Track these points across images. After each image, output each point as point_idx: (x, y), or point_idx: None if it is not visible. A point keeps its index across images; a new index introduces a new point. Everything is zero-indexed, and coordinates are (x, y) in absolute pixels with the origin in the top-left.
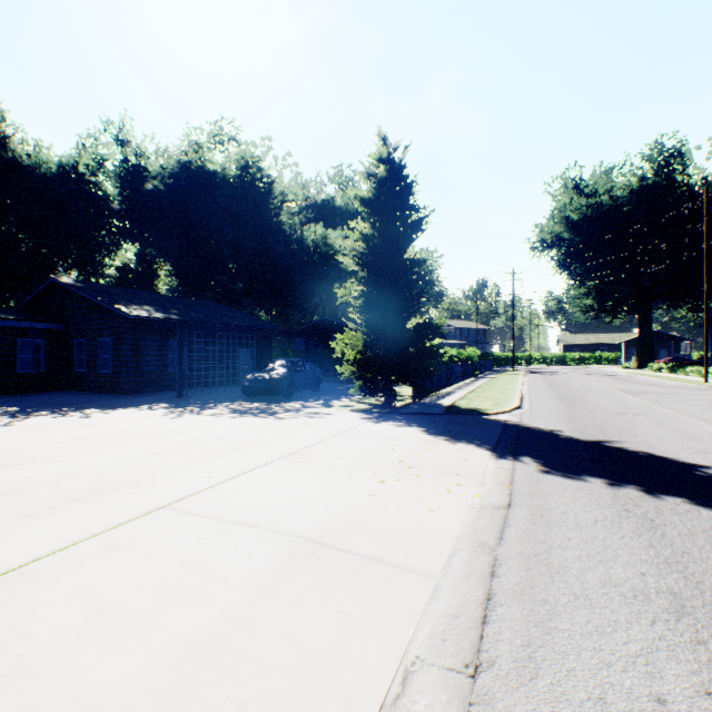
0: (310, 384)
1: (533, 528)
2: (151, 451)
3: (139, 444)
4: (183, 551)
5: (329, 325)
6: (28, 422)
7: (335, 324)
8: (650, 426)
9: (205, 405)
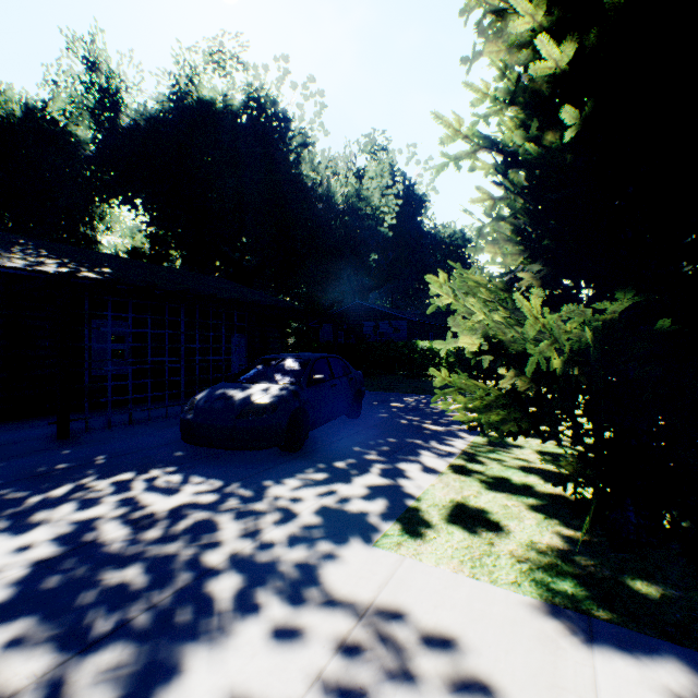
0: (343, 406)
1: None
2: None
3: None
4: None
5: (362, 311)
6: None
7: (369, 309)
8: None
9: (36, 492)
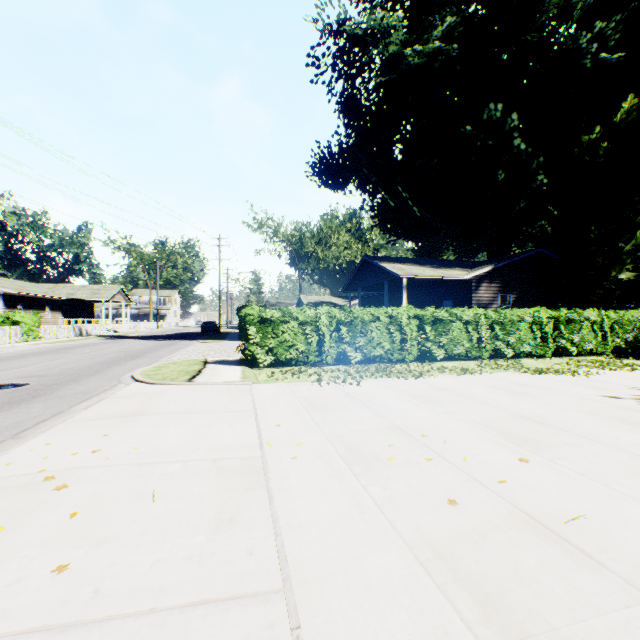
0: None
1: None
2: (409, 425)
3: (454, 426)
4: (199, 403)
5: None
6: None
7: None
8: None
9: None
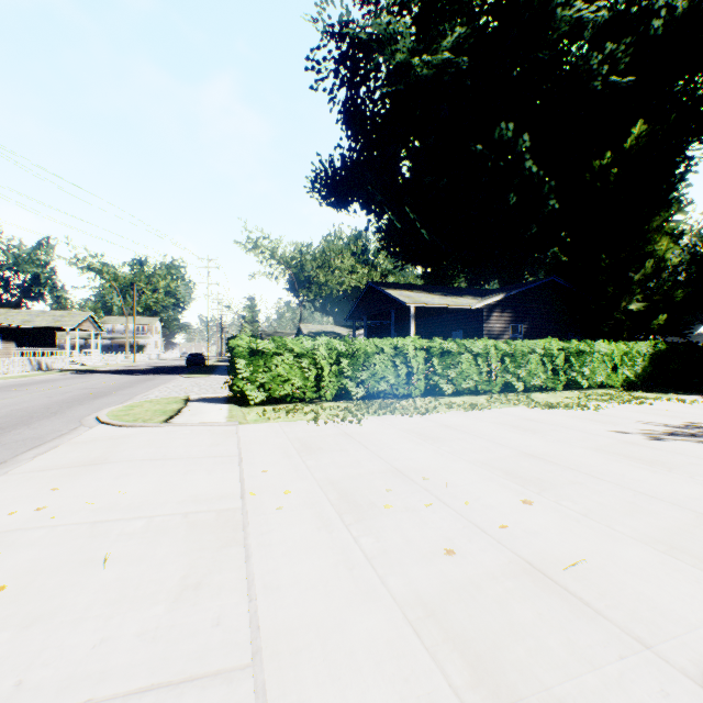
0: None
1: None
2: (410, 468)
3: (458, 467)
4: (174, 448)
5: None
6: (686, 443)
7: None
8: None
9: None
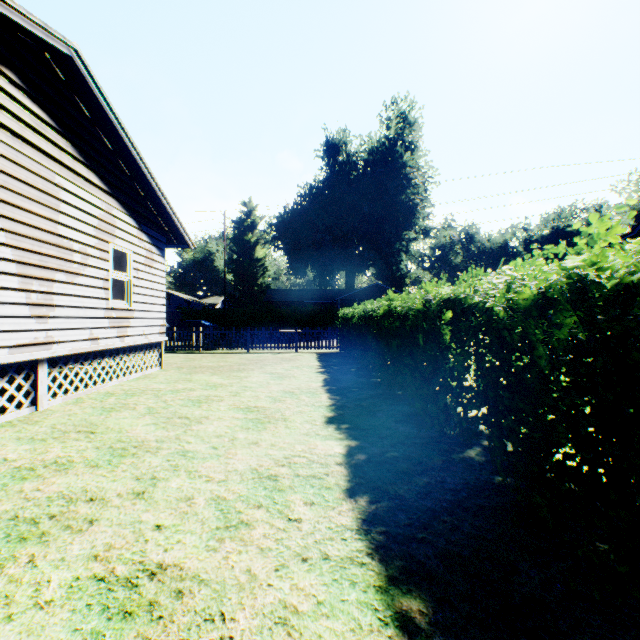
0: None
1: None
2: None
3: None
4: None
5: None
6: None
7: None
8: None
9: None
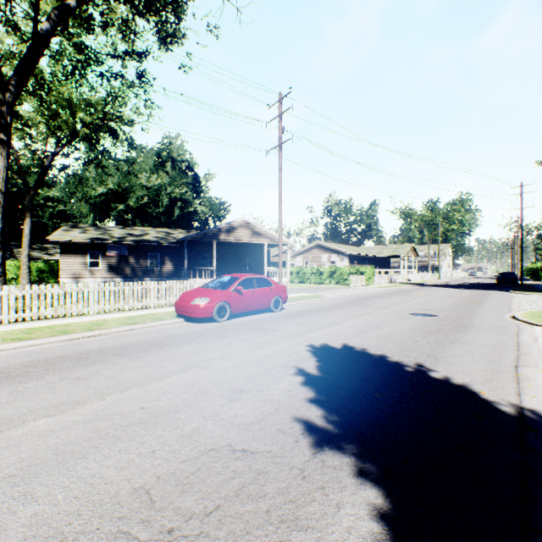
0: None
1: (499, 357)
2: None
3: None
4: None
5: None
6: None
7: None
8: (2, 510)
9: None
